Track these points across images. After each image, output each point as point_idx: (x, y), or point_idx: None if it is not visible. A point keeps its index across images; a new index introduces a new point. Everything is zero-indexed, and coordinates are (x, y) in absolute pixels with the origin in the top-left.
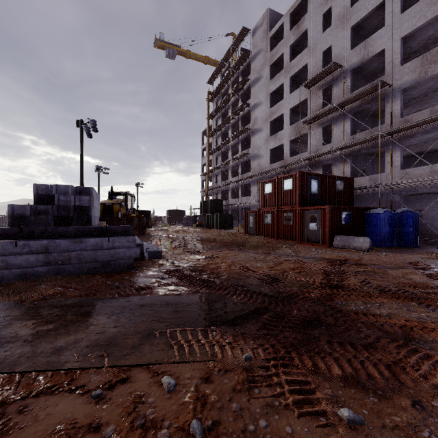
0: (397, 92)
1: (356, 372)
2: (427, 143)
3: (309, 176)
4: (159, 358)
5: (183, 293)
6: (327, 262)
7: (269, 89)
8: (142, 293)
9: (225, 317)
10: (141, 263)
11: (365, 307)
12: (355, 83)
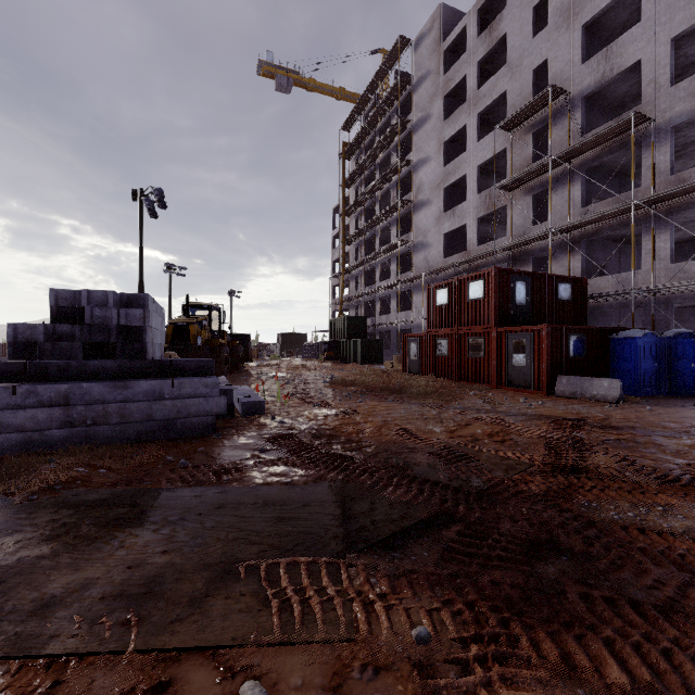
0: (665, 131)
1: (659, 680)
2: None
3: (512, 275)
4: (239, 631)
5: (297, 482)
6: (549, 423)
7: (442, 136)
8: (223, 480)
9: (373, 532)
10: (229, 422)
11: (638, 514)
12: (589, 121)
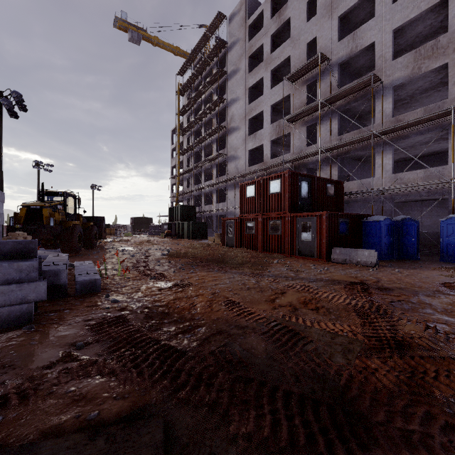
0: (389, 89)
1: None
2: (413, 148)
3: (300, 177)
4: None
5: (106, 414)
6: (344, 288)
7: (247, 84)
8: None
9: None
10: (57, 303)
11: None
12: (341, 80)
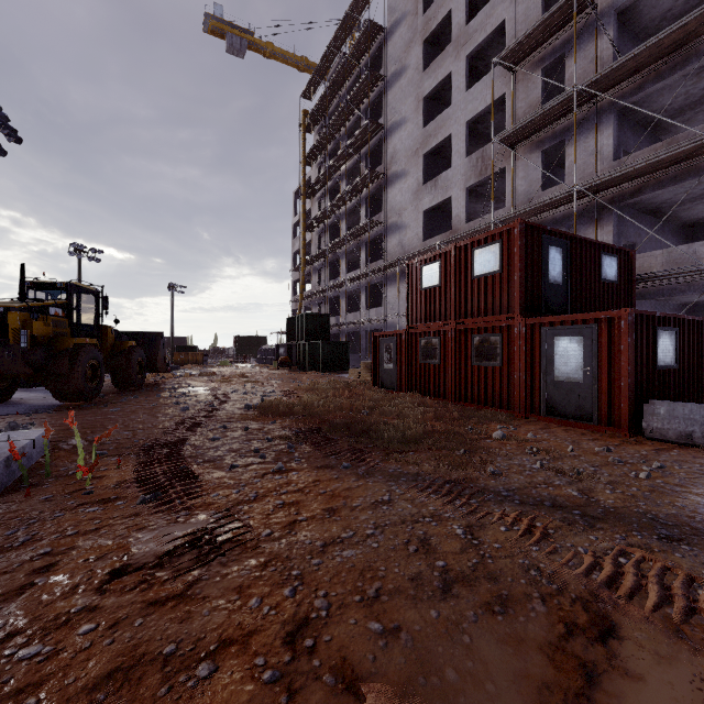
0: None
1: None
2: None
3: (545, 236)
4: None
5: None
6: None
7: (421, 90)
8: None
9: None
10: None
11: None
12: (618, 48)
